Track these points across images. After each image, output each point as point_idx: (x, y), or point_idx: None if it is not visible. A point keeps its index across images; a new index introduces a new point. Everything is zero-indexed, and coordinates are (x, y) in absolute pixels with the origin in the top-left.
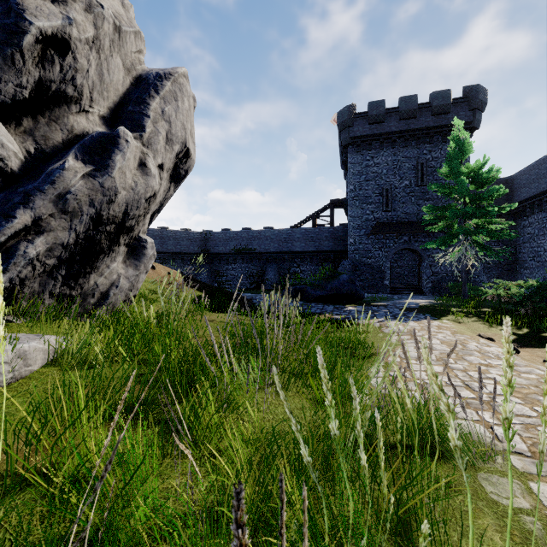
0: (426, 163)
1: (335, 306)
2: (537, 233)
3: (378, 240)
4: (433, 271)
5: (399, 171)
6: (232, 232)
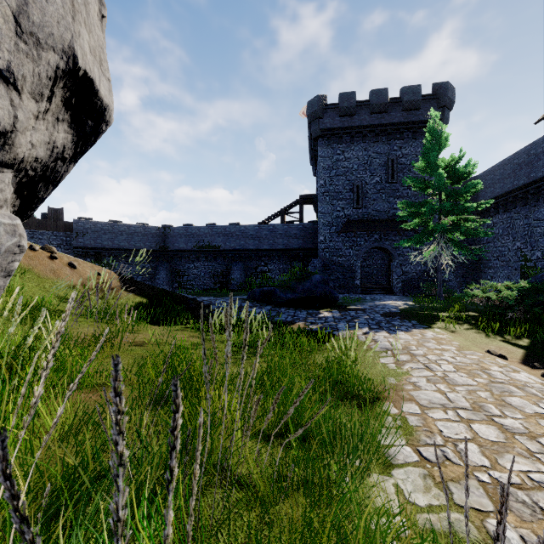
0: (397, 160)
1: (308, 311)
2: (501, 233)
3: (348, 238)
4: (403, 270)
5: (370, 167)
6: (194, 227)
